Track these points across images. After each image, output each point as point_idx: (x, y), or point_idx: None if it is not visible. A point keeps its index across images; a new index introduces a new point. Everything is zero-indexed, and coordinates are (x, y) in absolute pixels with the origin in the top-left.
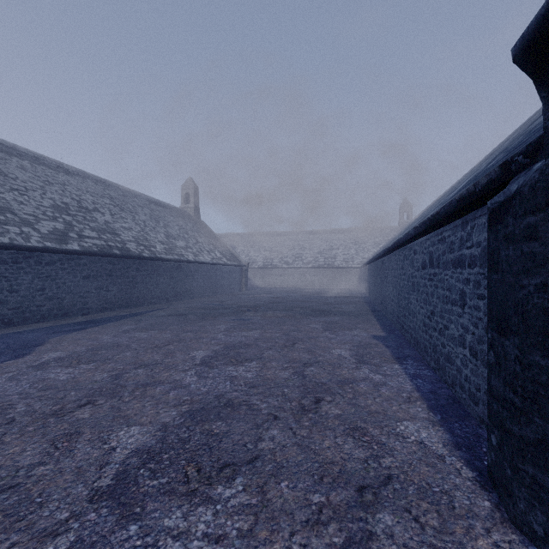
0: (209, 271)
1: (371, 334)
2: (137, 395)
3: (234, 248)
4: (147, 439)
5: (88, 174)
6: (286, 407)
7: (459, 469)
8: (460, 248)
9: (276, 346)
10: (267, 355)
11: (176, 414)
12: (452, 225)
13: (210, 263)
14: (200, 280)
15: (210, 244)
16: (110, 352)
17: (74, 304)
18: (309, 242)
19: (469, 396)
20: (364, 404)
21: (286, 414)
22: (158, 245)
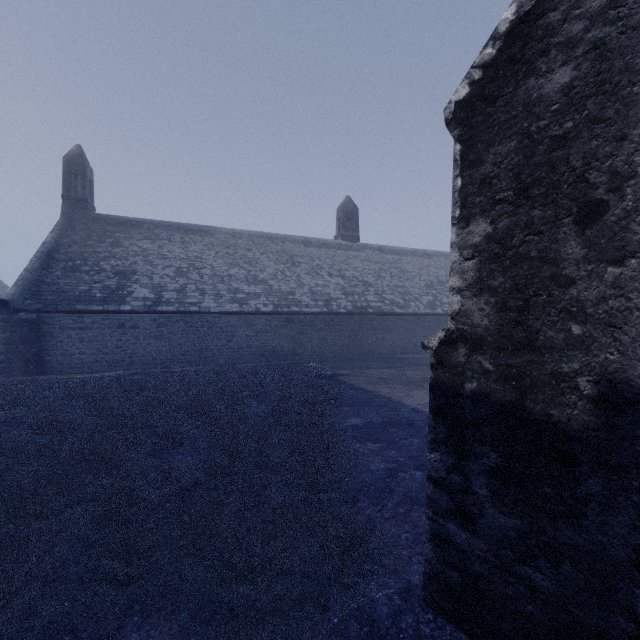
0: None
1: None
2: None
3: None
4: None
5: (440, 252)
6: None
7: None
8: None
9: None
10: None
11: None
12: None
13: None
14: None
15: None
16: None
17: None
18: None
19: None
20: None
21: None
22: None
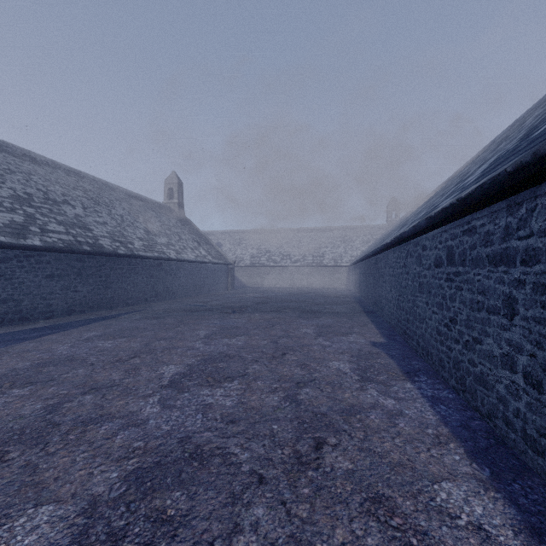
0: (193, 269)
1: (369, 340)
2: (70, 441)
3: (221, 246)
4: (56, 535)
5: (60, 164)
6: (275, 459)
7: None
8: (504, 239)
9: (263, 357)
10: (251, 371)
11: (116, 477)
12: (487, 210)
13: (194, 261)
14: (183, 279)
15: (194, 242)
16: (58, 368)
17: (34, 307)
18: (297, 240)
19: (524, 439)
20: (382, 449)
21: (275, 473)
22: (136, 242)
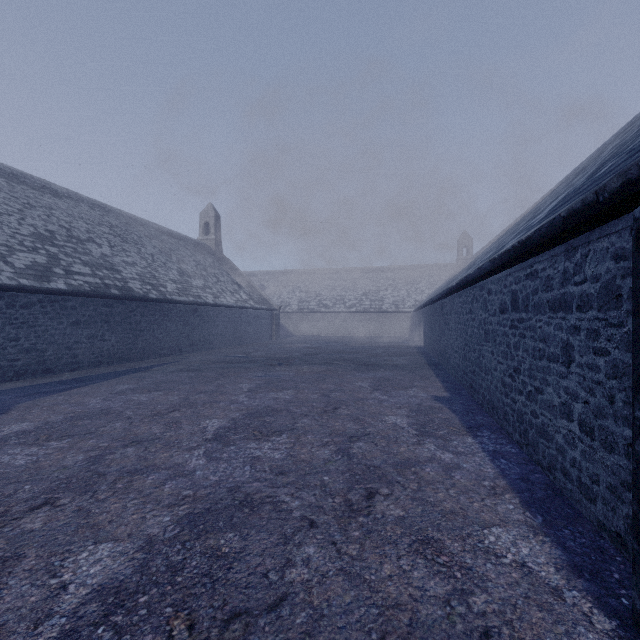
0: (233, 316)
1: (431, 394)
2: (119, 489)
3: (264, 288)
4: (119, 567)
5: (83, 197)
6: (326, 506)
7: (588, 615)
8: (562, 284)
9: (313, 411)
10: (301, 425)
11: (169, 521)
12: (548, 254)
13: (234, 307)
14: (221, 326)
15: (234, 284)
16: (94, 422)
17: (59, 358)
18: (352, 282)
19: (579, 488)
20: (435, 499)
21: (326, 518)
22: (169, 284)
